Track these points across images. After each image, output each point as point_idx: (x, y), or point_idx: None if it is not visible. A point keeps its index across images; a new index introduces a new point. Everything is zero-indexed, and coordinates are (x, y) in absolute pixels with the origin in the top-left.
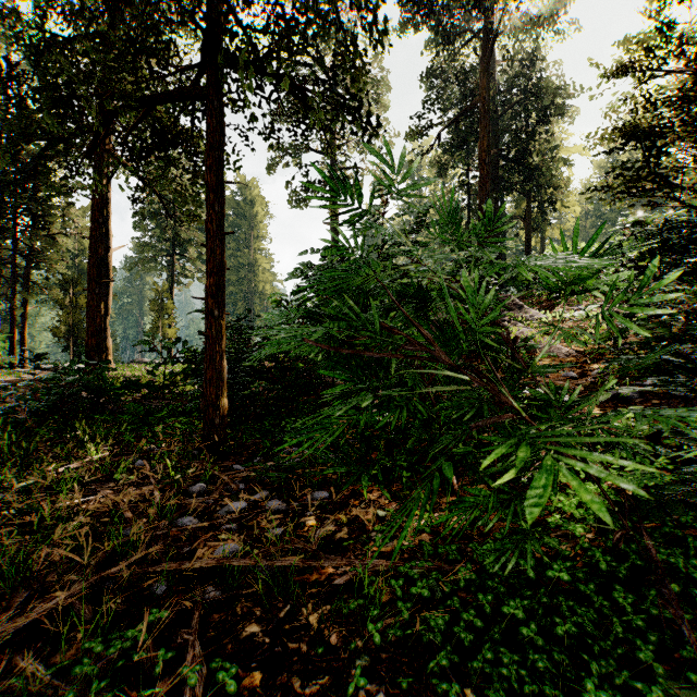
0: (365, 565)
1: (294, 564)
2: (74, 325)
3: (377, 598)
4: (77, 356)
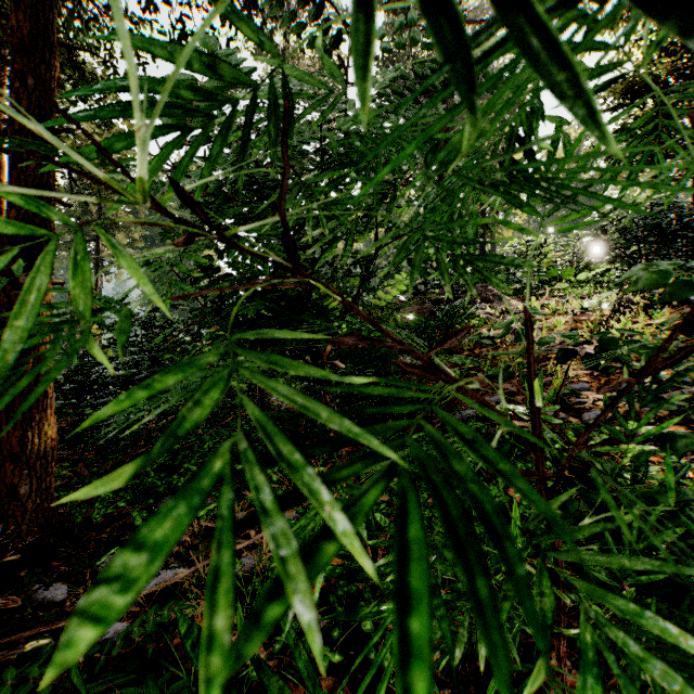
0: None
1: None
2: None
3: None
4: None
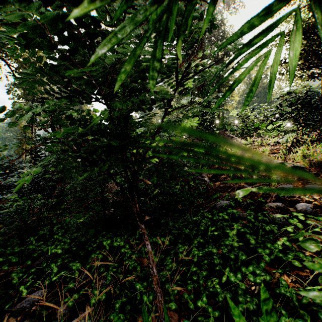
0: None
1: None
2: None
3: None
4: None
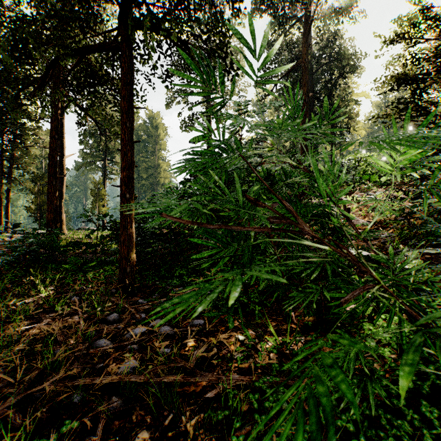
0: (229, 380)
1: (177, 380)
2: (41, 205)
3: (239, 409)
4: (43, 225)
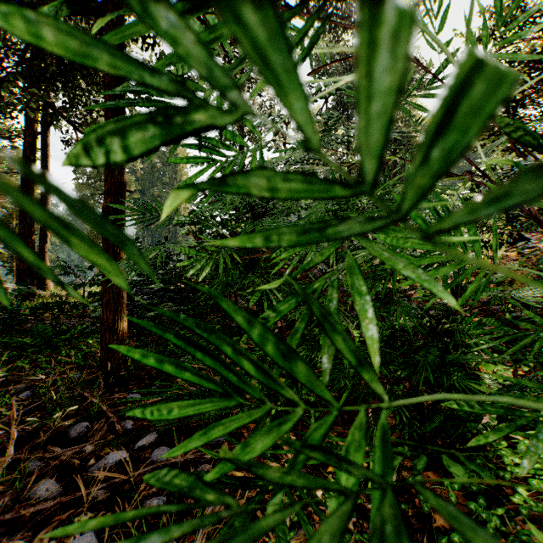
0: None
1: None
2: None
3: None
4: None
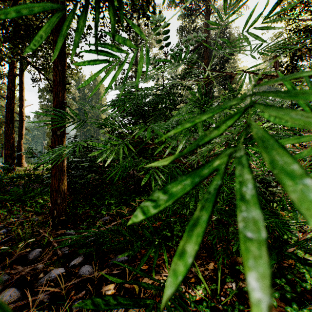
0: None
1: None
2: None
3: None
4: None
